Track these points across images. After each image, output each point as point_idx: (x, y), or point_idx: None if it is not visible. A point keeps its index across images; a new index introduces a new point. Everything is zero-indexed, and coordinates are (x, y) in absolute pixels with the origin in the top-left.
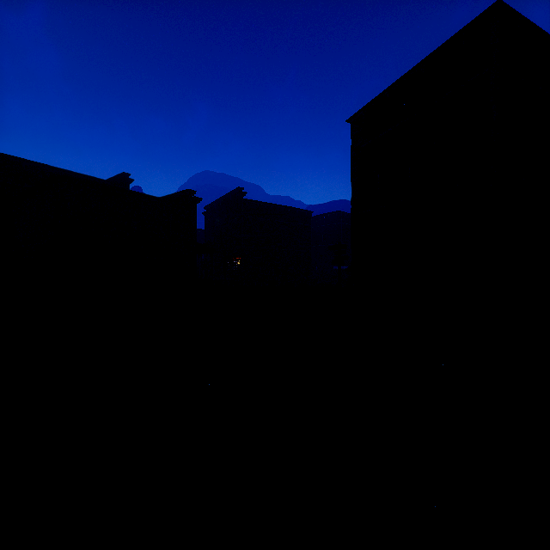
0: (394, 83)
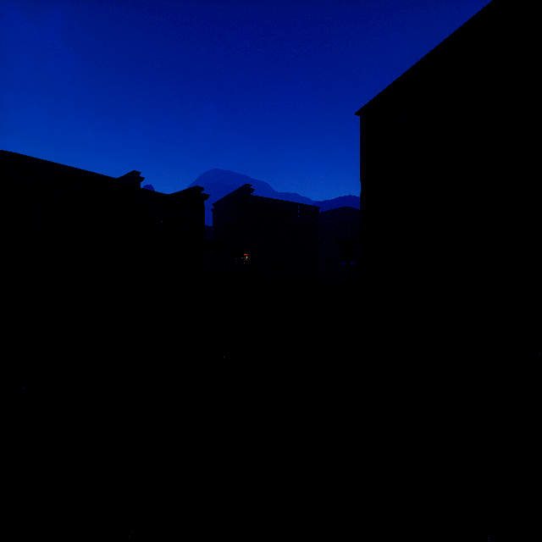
0: (406, 73)
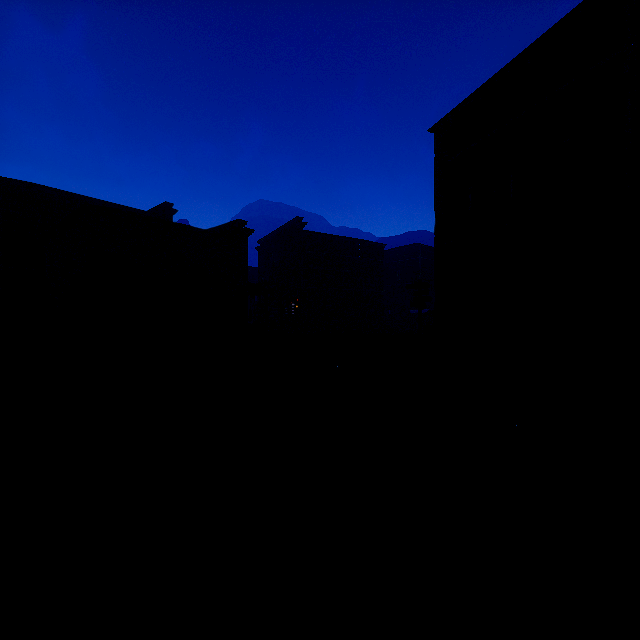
0: (491, 79)
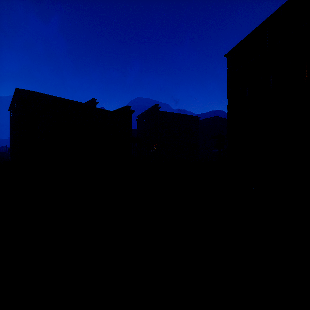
0: (259, 25)
